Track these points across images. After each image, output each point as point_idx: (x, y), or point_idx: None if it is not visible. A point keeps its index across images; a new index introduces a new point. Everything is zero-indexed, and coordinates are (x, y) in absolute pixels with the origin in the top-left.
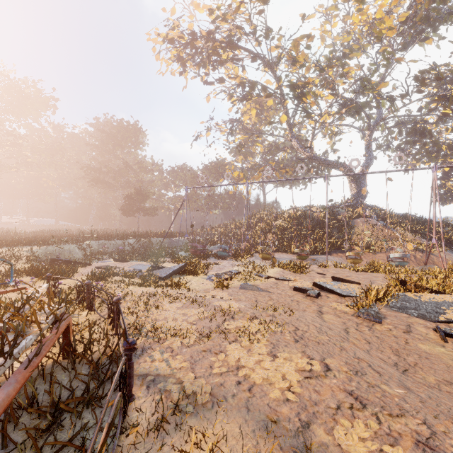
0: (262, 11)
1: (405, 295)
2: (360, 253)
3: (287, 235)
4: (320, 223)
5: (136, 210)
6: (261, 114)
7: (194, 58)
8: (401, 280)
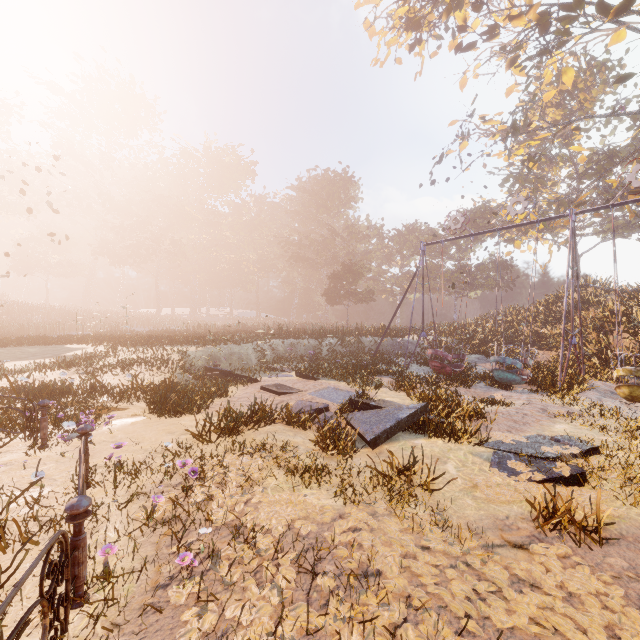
0: None
1: None
2: None
3: None
4: None
5: (344, 295)
6: (571, 99)
7: (437, 2)
8: None
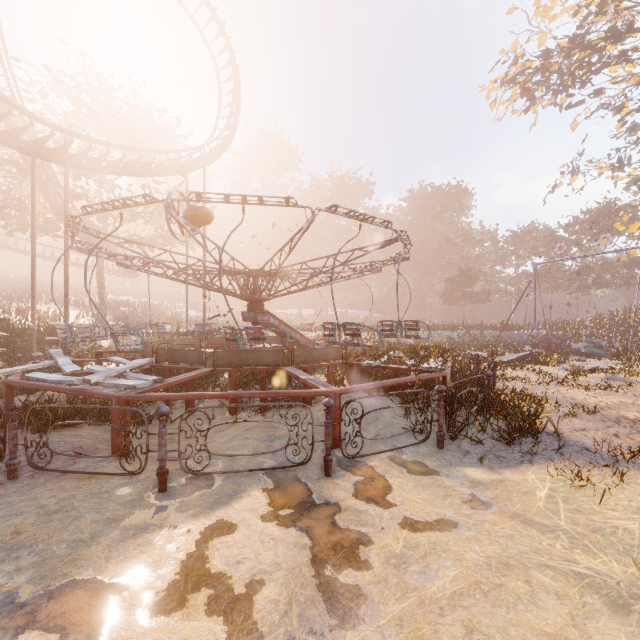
0: None
1: None
2: None
3: None
4: None
5: (460, 297)
6: None
7: (547, 85)
8: None
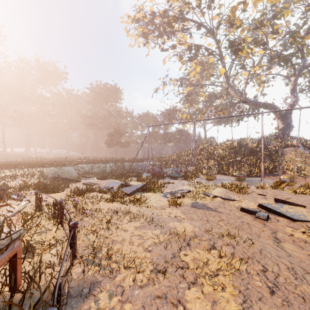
0: None
1: None
2: (295, 177)
3: (226, 161)
4: (254, 151)
5: (115, 143)
6: (203, 72)
7: (154, 31)
8: None
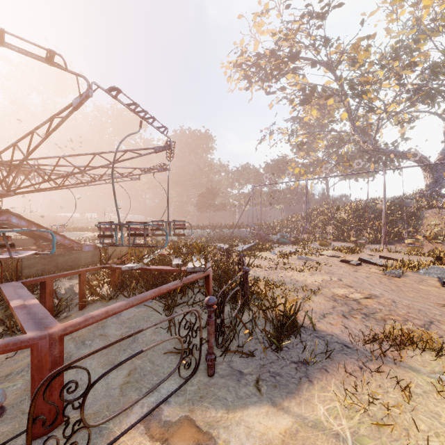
0: (321, 26)
1: (437, 267)
2: (419, 241)
3: (347, 226)
4: None
5: (208, 206)
6: (324, 108)
7: (259, 75)
8: (437, 256)
